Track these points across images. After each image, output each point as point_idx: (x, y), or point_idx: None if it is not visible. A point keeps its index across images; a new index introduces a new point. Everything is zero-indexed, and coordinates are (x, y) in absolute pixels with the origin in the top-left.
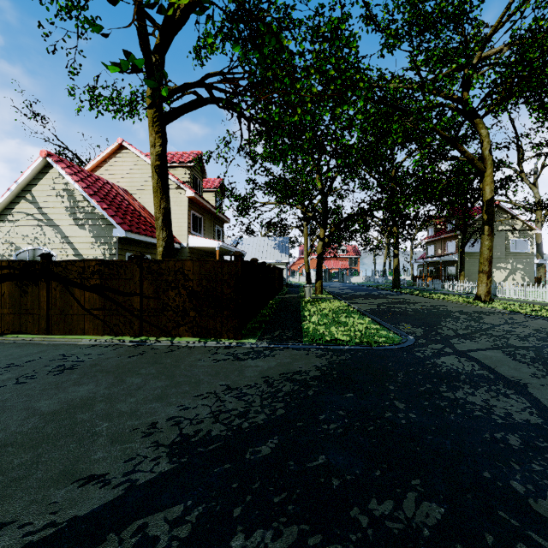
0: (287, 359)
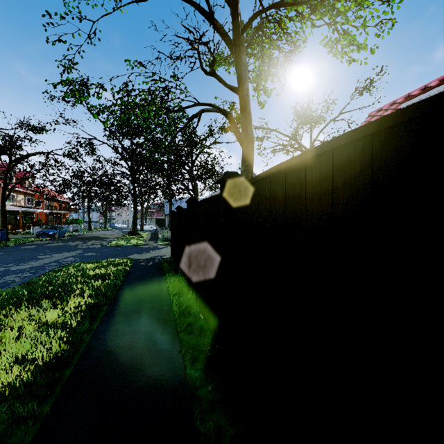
0: (144, 256)
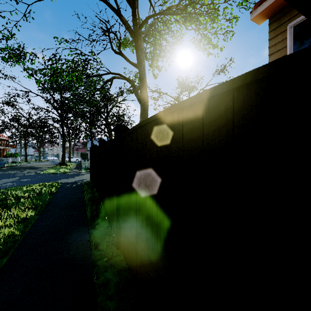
0: (69, 180)
